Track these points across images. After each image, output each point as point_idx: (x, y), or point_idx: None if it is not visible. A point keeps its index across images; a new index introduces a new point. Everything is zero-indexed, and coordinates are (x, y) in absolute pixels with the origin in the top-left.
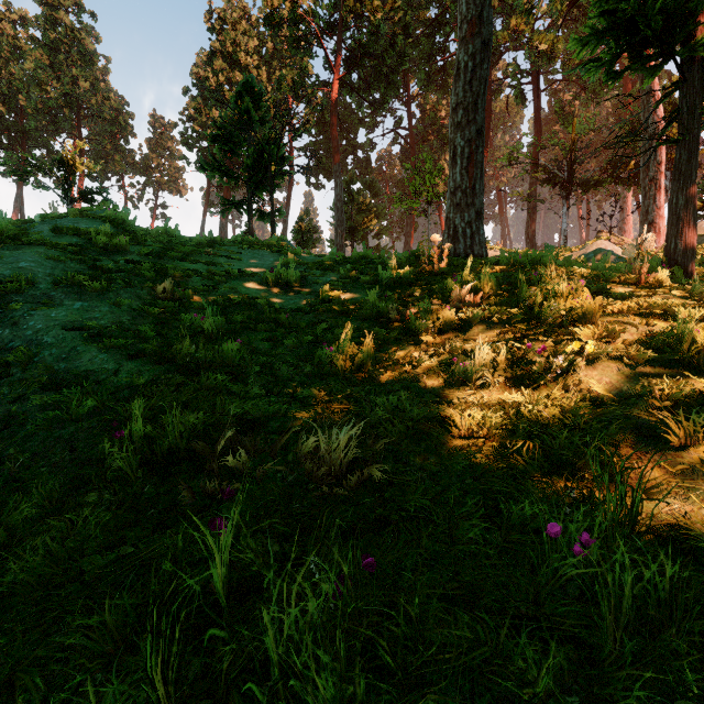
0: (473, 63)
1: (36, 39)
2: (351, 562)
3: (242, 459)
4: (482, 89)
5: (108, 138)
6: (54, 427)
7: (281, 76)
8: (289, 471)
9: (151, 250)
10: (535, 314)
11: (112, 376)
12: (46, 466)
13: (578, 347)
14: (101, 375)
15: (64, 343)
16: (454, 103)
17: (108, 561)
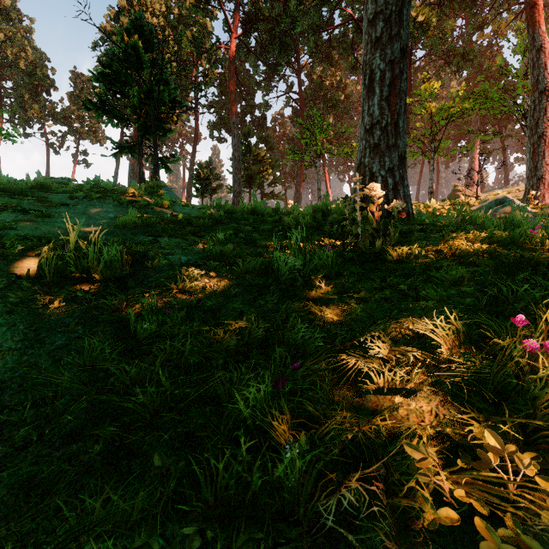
0: None
1: None
2: None
3: None
4: None
5: (29, 89)
6: None
7: (181, 32)
8: None
9: None
10: None
11: None
12: None
13: None
14: None
15: None
16: (372, 13)
17: None
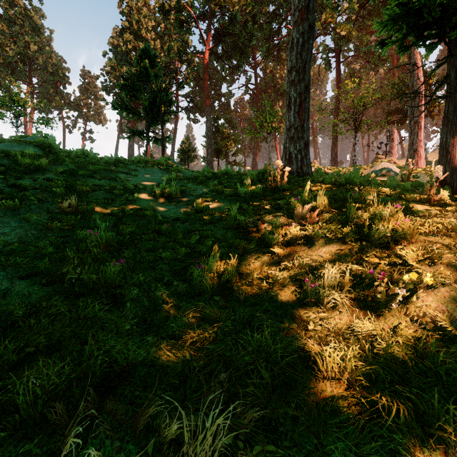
0: (303, 39)
1: None
2: None
3: (93, 456)
4: (308, 58)
5: (51, 84)
6: None
7: (169, 46)
8: None
9: (66, 169)
10: (363, 231)
11: (1, 299)
12: None
13: (415, 275)
14: None
15: None
16: (289, 67)
17: None
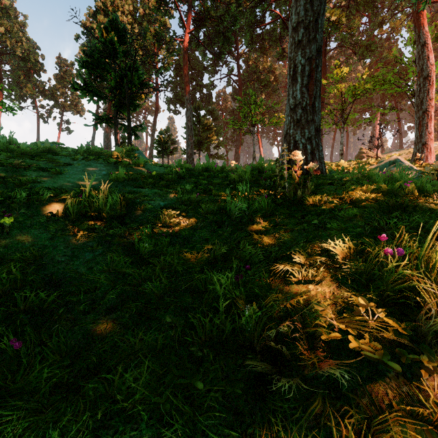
0: None
1: None
2: None
3: None
4: (322, 9)
5: (23, 71)
6: None
7: (146, 28)
8: None
9: None
10: None
11: None
12: None
13: None
14: None
15: None
16: (295, 22)
17: None
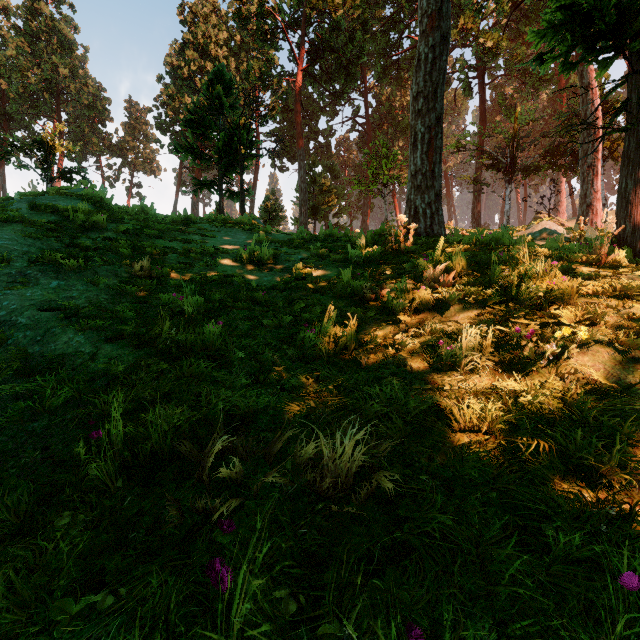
0: (433, 54)
1: (18, 27)
2: (396, 639)
3: (236, 468)
4: (441, 79)
5: (86, 121)
6: (26, 419)
7: (249, 66)
8: (290, 482)
9: (128, 227)
10: (510, 294)
11: (89, 361)
12: (15, 467)
13: (568, 331)
14: (78, 359)
15: (39, 324)
16: (415, 92)
17: (82, 606)
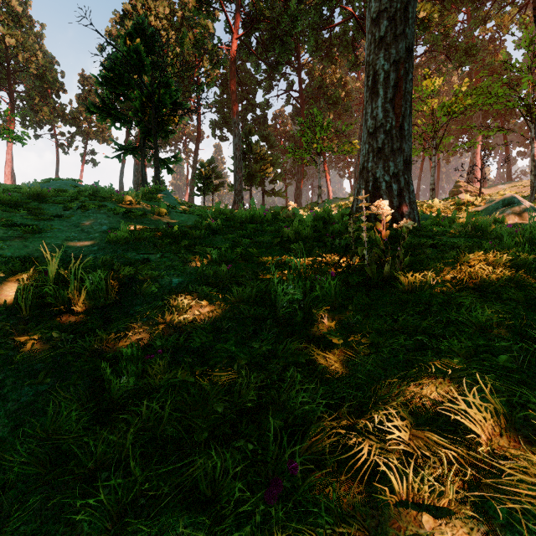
0: None
1: None
2: None
3: None
4: None
5: (39, 92)
6: None
7: (184, 34)
8: None
9: None
10: None
11: None
12: None
13: None
14: None
15: None
16: (375, 12)
17: None
